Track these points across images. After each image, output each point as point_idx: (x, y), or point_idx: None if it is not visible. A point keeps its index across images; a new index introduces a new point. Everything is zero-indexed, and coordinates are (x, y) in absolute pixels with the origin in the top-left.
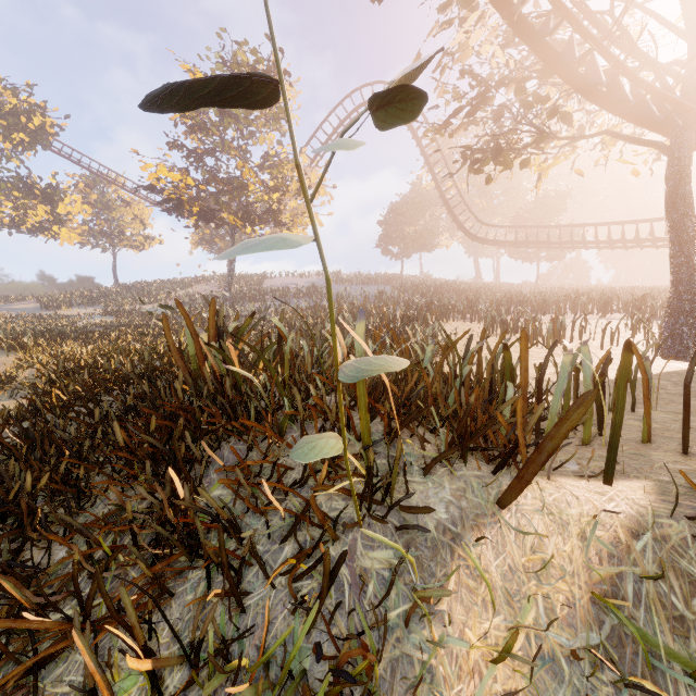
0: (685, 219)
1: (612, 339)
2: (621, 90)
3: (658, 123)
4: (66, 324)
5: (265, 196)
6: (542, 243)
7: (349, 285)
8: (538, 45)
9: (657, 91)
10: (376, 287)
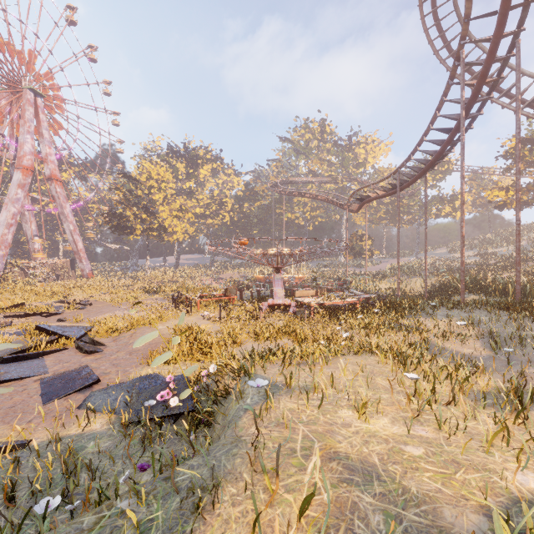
0: None
1: None
2: None
3: None
4: (455, 264)
5: None
6: None
7: None
8: None
9: None
10: None
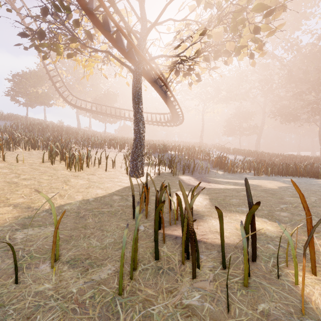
0: (139, 107)
1: (113, 165)
2: (108, 24)
3: (129, 56)
4: None
5: None
6: (103, 113)
7: None
8: None
9: (122, 31)
10: (1, 122)
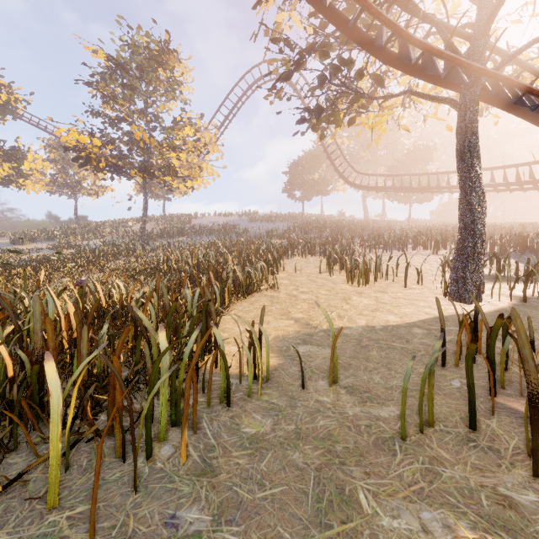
0: (471, 169)
1: (418, 278)
2: (407, 51)
3: (450, 81)
4: (6, 258)
5: (173, 153)
6: (405, 188)
7: (259, 223)
8: (327, 10)
9: (432, 49)
10: (280, 224)
